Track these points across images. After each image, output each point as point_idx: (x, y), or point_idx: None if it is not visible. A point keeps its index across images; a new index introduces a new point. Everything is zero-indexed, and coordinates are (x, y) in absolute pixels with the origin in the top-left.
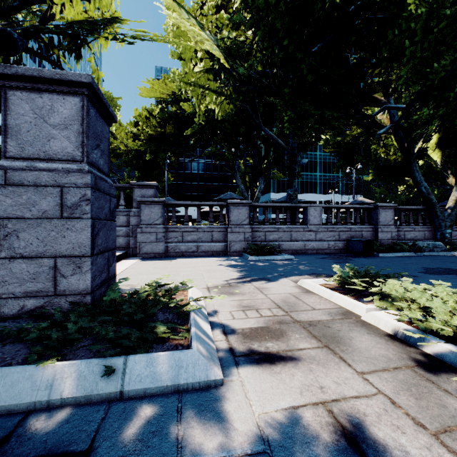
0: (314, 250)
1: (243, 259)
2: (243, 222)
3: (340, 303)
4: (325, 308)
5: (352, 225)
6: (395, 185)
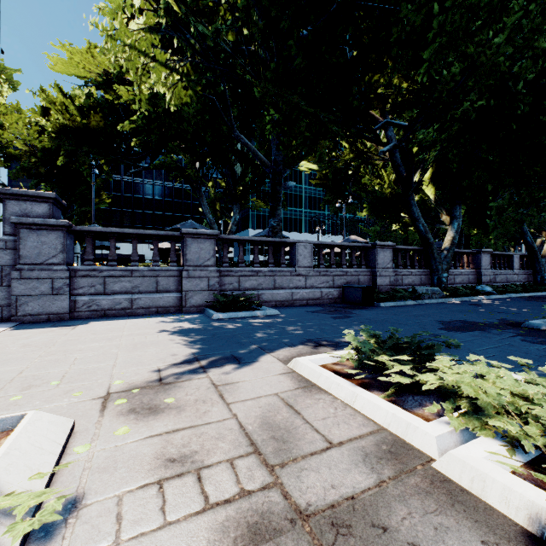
0: (304, 300)
1: (204, 318)
2: (206, 262)
3: (374, 417)
4: (352, 435)
5: (347, 267)
6: (390, 222)
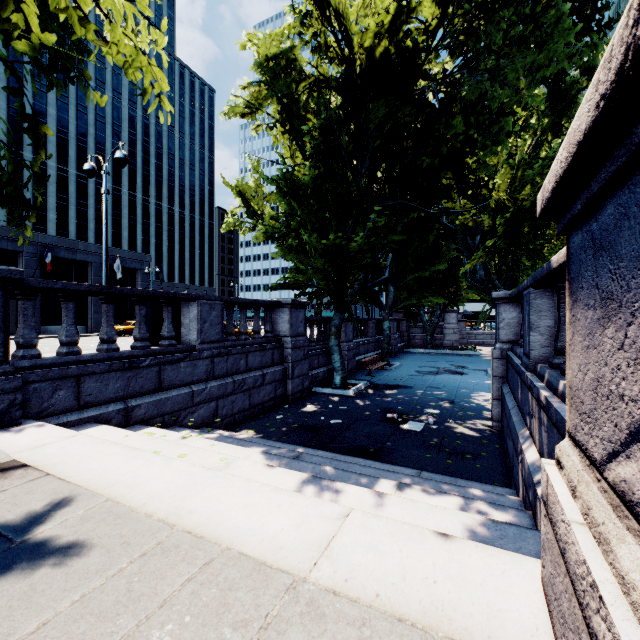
0: None
1: None
2: None
3: None
4: None
5: None
6: None
